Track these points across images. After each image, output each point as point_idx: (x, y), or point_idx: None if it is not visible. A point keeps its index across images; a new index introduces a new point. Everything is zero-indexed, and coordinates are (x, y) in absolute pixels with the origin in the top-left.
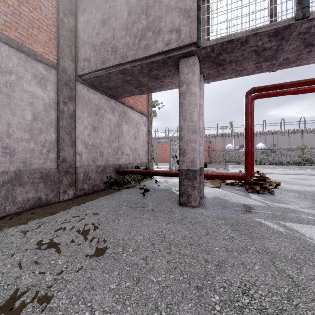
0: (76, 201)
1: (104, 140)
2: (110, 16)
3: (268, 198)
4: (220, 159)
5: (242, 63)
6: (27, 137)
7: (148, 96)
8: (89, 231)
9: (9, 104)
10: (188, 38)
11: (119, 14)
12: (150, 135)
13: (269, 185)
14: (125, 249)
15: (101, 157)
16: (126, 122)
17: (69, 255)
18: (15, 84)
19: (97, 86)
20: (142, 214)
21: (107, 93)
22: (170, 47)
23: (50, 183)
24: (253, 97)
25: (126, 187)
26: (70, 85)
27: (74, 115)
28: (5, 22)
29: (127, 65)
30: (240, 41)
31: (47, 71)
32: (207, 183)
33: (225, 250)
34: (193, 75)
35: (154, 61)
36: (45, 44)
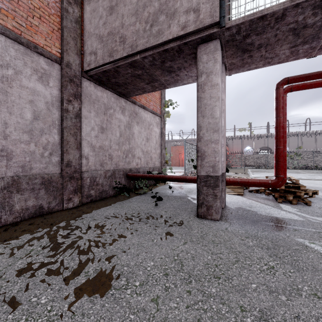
0: (81, 209)
1: (113, 142)
2: (118, 2)
3: (305, 209)
4: (238, 162)
5: (274, 48)
6: (26, 138)
7: (162, 95)
8: (88, 250)
9: (6, 102)
10: (208, 18)
11: None
12: (163, 136)
13: (304, 194)
14: (130, 281)
15: (109, 160)
16: (137, 123)
17: (57, 289)
18: (12, 80)
19: (105, 83)
20: (153, 228)
21: (116, 91)
22: (187, 30)
23: (52, 189)
24: (285, 90)
25: (137, 194)
26: (75, 81)
27: (80, 115)
28: (0, 9)
29: (137, 56)
30: (275, 17)
31: (49, 66)
32: (228, 190)
33: (266, 289)
34: (214, 63)
35: (168, 49)
36: (46, 36)
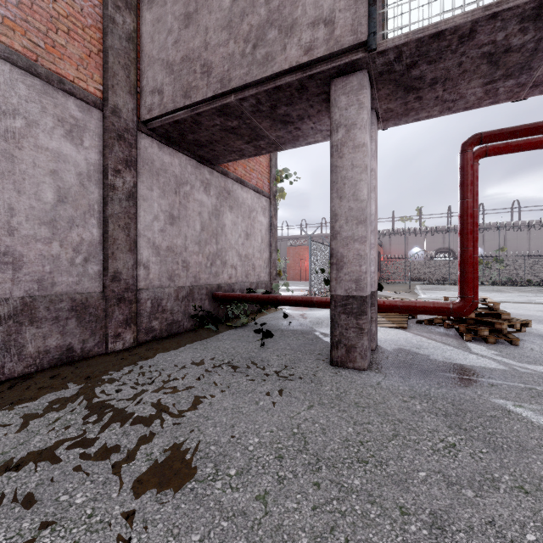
0: (137, 352)
1: (190, 239)
2: (199, 7)
3: (508, 352)
4: (398, 274)
5: (458, 84)
6: (45, 234)
7: (271, 161)
8: (151, 419)
9: (11, 173)
10: (349, 35)
11: (215, 0)
12: (274, 231)
13: (508, 326)
14: (221, 468)
15: (184, 271)
16: (230, 207)
17: (102, 481)
18: (22, 136)
19: (177, 142)
20: (258, 383)
21: (196, 155)
22: (313, 54)
23: (89, 319)
24: (476, 154)
25: (231, 327)
26: (126, 138)
27: (135, 195)
28: (3, 19)
29: (231, 96)
30: (458, 34)
31: (83, 113)
32: (382, 321)
33: (442, 480)
34: (358, 110)
35: (282, 86)
36: (79, 62)
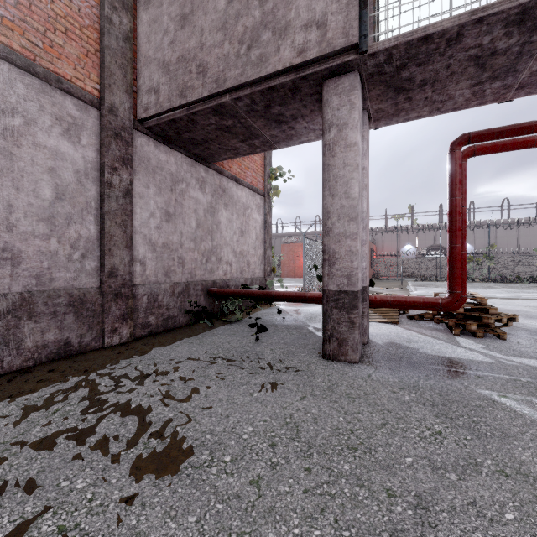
0: (134, 346)
1: (186, 236)
2: (195, 9)
3: (495, 345)
4: (391, 271)
5: (446, 86)
6: (44, 231)
7: (266, 159)
8: (148, 410)
9: (10, 170)
10: (341, 37)
11: (211, 2)
12: (268, 228)
13: (495, 320)
14: (216, 456)
15: (180, 267)
16: (225, 205)
17: (101, 468)
18: (20, 134)
19: (172, 140)
20: (253, 376)
21: (191, 153)
22: (306, 56)
23: (87, 314)
24: (464, 153)
25: (226, 322)
26: (123, 137)
27: (131, 192)
28: (2, 19)
29: (226, 96)
30: (446, 37)
31: (80, 111)
32: (374, 316)
33: (428, 465)
34: (350, 110)
35: (276, 86)
36: (77, 62)
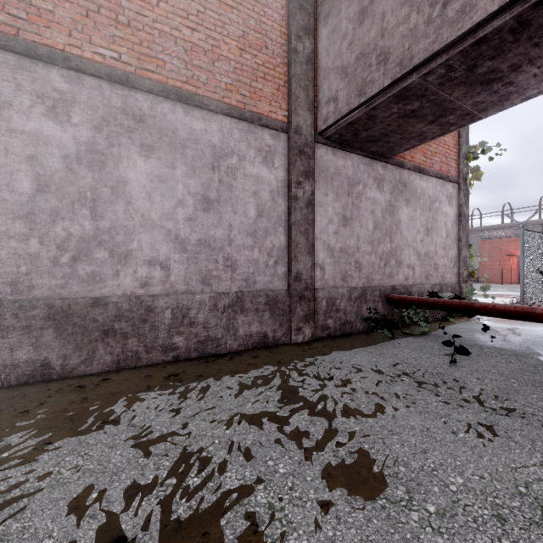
0: (315, 347)
1: (363, 239)
2: None
3: None
4: None
5: None
6: (250, 243)
7: (460, 137)
8: (334, 416)
9: (230, 198)
10: None
11: None
12: (464, 222)
13: None
14: (415, 498)
15: (356, 271)
16: (406, 201)
17: (297, 460)
18: (236, 169)
19: (349, 144)
20: (453, 408)
21: (368, 152)
22: None
23: (278, 313)
24: None
25: (408, 333)
26: (306, 152)
27: (312, 202)
28: (226, 86)
29: (412, 76)
30: None
31: (274, 139)
32: None
33: None
34: None
35: (487, 35)
36: (271, 98)
